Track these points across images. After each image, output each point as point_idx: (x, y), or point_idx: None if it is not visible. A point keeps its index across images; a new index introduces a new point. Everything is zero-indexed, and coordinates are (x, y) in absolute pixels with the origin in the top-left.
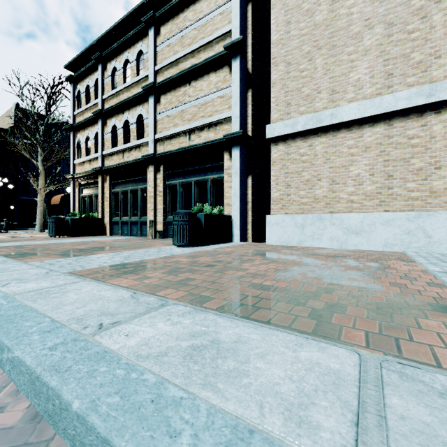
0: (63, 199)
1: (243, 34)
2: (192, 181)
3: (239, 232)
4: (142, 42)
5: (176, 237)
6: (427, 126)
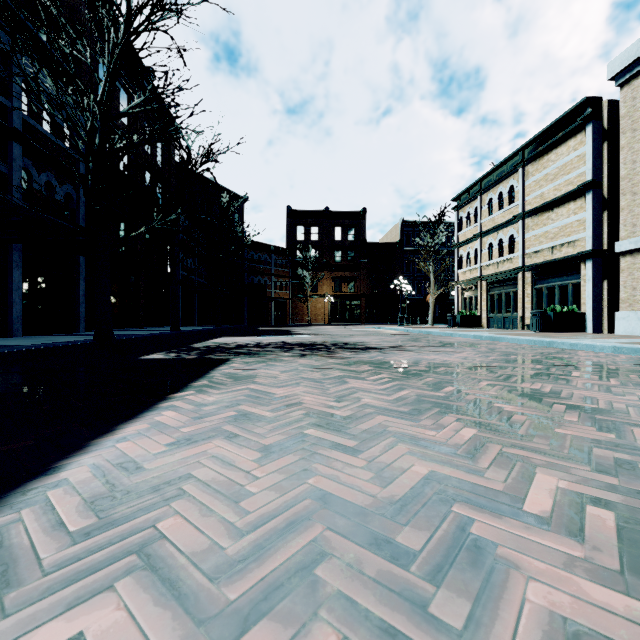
0: (436, 297)
1: (597, 170)
2: (555, 285)
3: (591, 325)
4: (513, 179)
5: (531, 326)
6: None
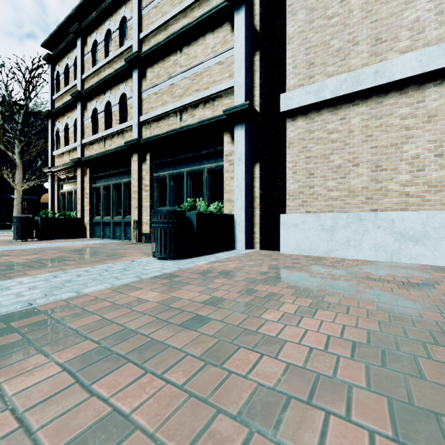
0: None
1: None
2: (184, 172)
3: (243, 236)
4: (126, 7)
5: (155, 246)
6: None
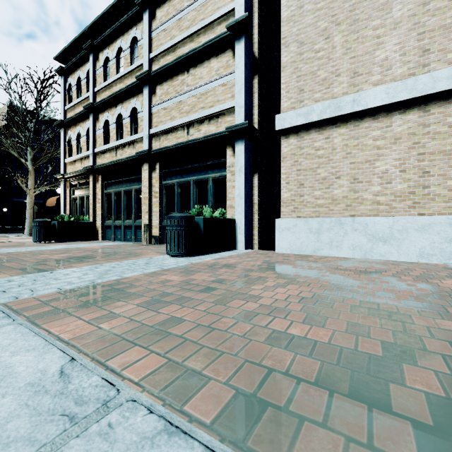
0: (58, 201)
1: (248, 13)
2: (191, 180)
3: (243, 238)
4: (137, 28)
5: (170, 245)
6: None
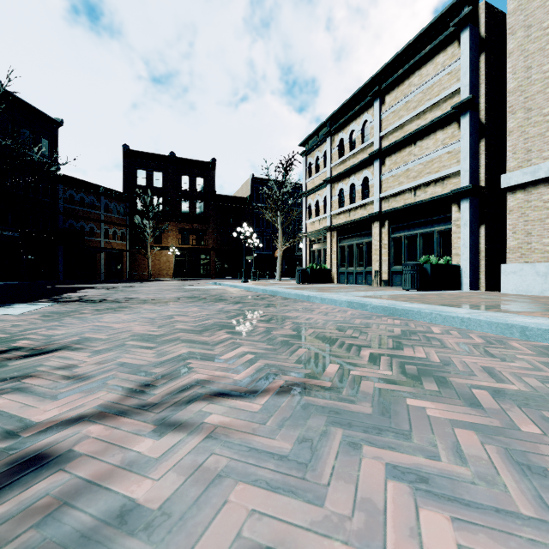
0: (284, 252)
1: (473, 88)
2: (417, 233)
3: (468, 281)
4: (367, 113)
5: (405, 283)
6: None
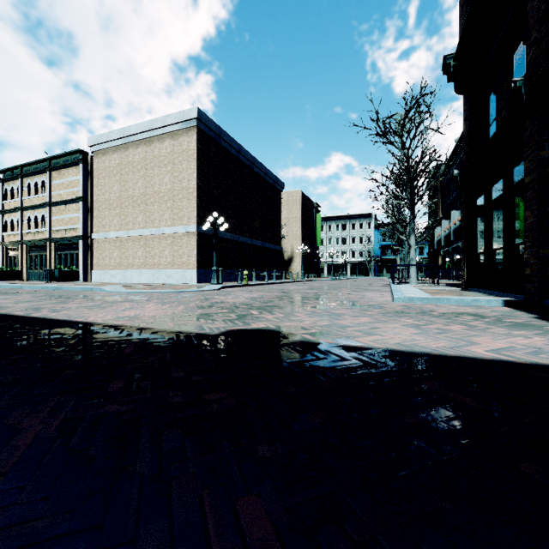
0: None
1: (86, 192)
2: (68, 253)
3: (82, 277)
4: (45, 176)
5: (44, 278)
6: (128, 243)
